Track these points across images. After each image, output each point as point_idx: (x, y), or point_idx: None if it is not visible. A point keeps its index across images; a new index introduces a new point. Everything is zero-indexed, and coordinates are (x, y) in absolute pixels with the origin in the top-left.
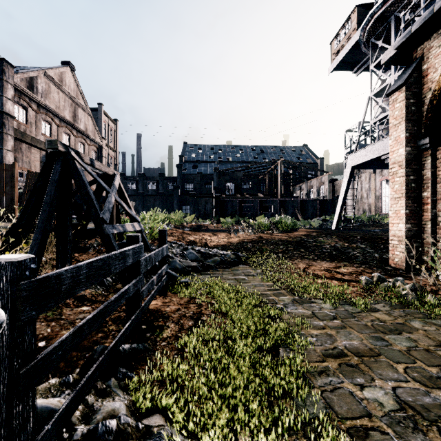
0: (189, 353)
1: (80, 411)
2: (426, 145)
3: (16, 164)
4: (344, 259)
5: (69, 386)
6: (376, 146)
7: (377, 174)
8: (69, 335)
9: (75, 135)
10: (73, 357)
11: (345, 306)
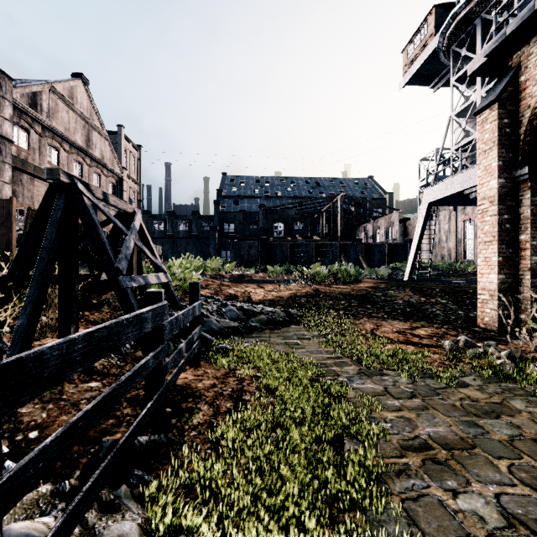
0: (226, 448)
1: (75, 536)
2: (523, 176)
3: (13, 199)
4: (421, 318)
5: (65, 497)
6: (459, 178)
7: (459, 212)
8: (56, 437)
9: (89, 164)
10: (73, 454)
11: (426, 379)
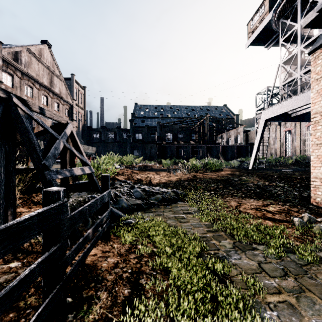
0: None
1: None
2: None
3: None
4: (269, 197)
5: None
6: (286, 103)
7: (282, 126)
8: None
9: (51, 97)
10: None
11: (289, 254)
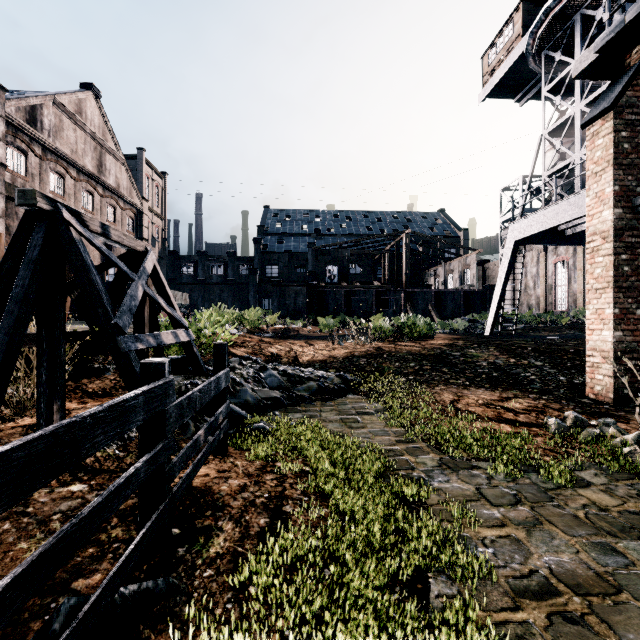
0: (255, 602)
1: None
2: None
3: (1, 235)
4: (513, 385)
5: None
6: (553, 210)
7: (550, 253)
8: None
9: (101, 194)
10: (23, 612)
11: (531, 475)
